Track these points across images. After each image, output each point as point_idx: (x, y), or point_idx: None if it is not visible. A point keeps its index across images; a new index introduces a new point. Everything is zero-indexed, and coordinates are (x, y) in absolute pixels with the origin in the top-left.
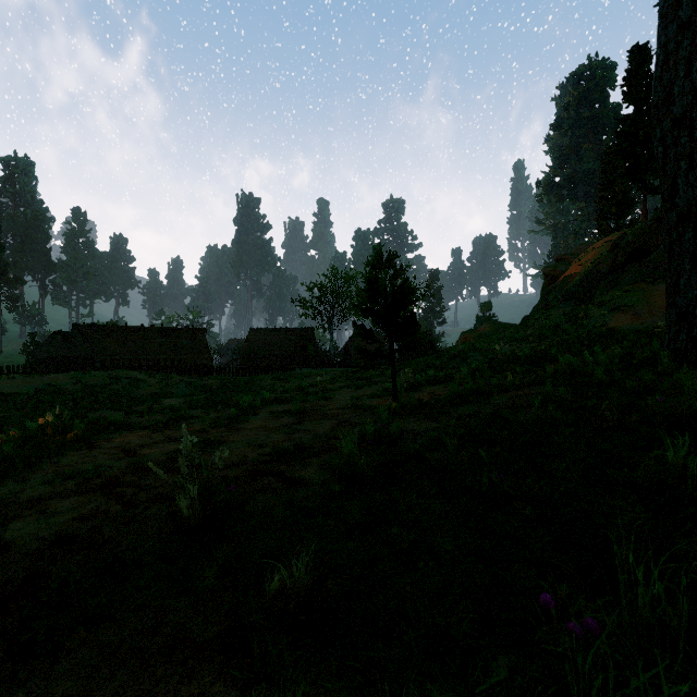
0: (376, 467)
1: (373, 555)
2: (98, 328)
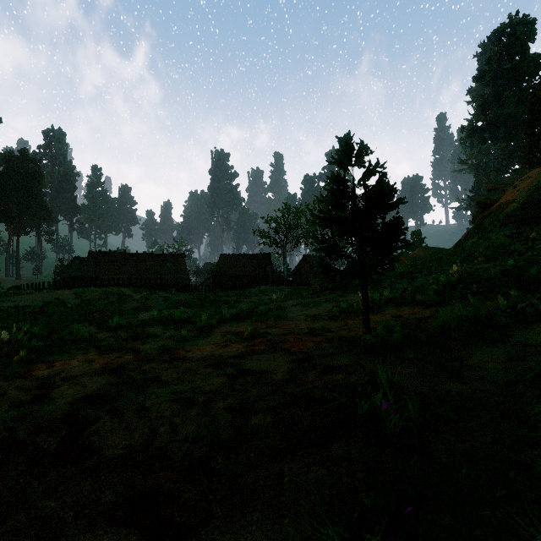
0: None
1: None
2: (104, 254)
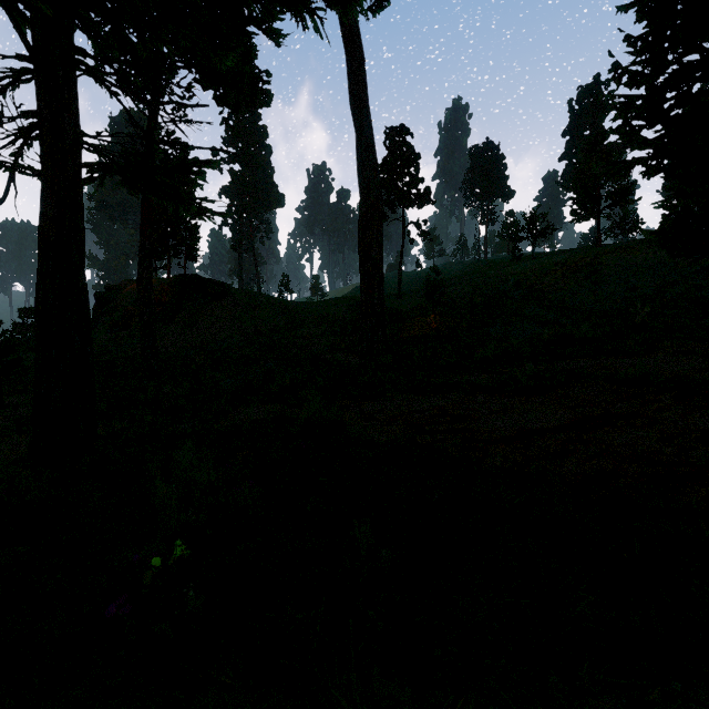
0: None
1: None
2: None
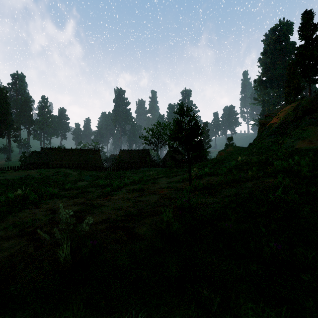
0: (184, 230)
1: (188, 315)
2: (51, 149)
